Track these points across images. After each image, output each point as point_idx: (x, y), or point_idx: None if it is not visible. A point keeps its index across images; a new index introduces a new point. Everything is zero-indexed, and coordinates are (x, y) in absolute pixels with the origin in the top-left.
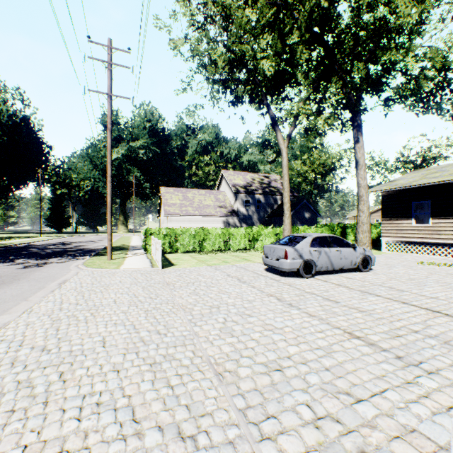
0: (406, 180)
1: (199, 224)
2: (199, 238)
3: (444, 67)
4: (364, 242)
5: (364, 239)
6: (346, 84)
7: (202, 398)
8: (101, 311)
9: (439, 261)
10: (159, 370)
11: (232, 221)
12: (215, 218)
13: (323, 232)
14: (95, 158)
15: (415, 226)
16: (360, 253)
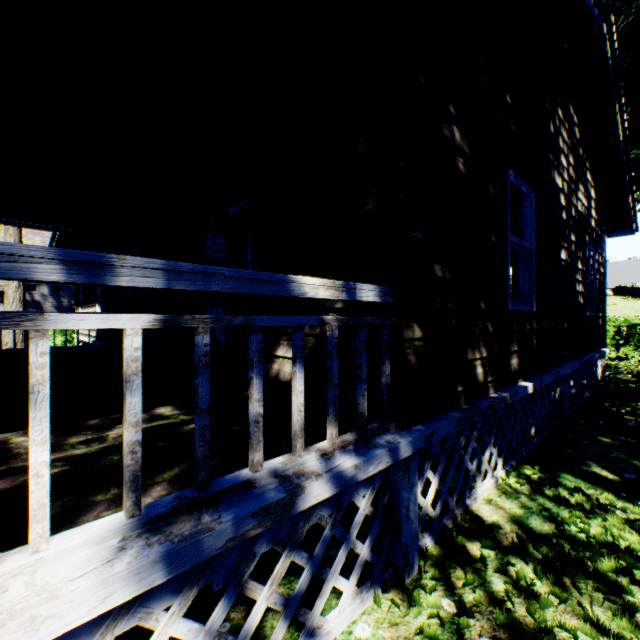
0: None
1: None
2: None
3: None
4: (7, 341)
5: (6, 337)
6: None
7: None
8: None
9: None
10: None
11: None
12: None
13: None
14: None
15: None
16: None
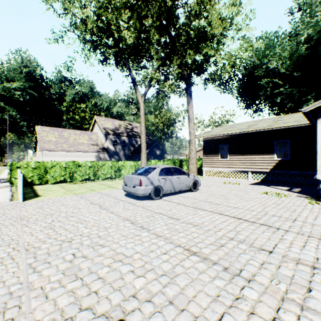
0: (216, 131)
1: (74, 158)
2: (70, 170)
3: (234, 65)
4: (193, 170)
5: (193, 169)
6: (183, 63)
7: None
8: None
9: (233, 181)
10: None
11: (103, 156)
12: (89, 153)
13: (168, 164)
14: None
15: (221, 160)
16: (192, 179)
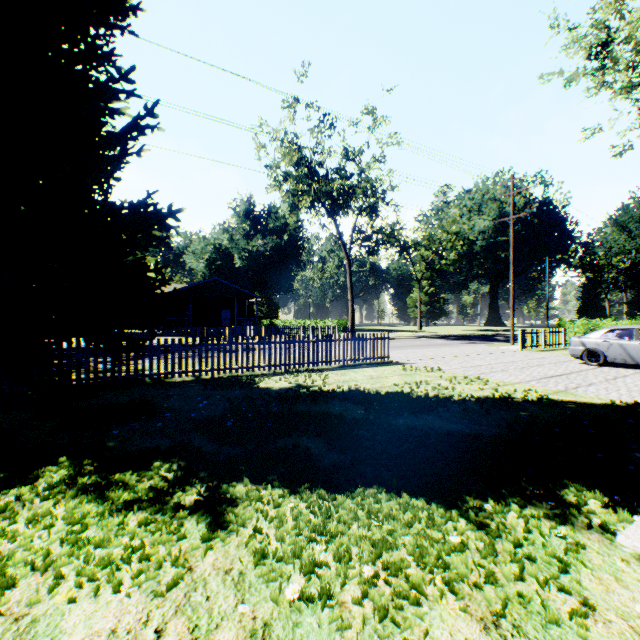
0: None
1: None
2: None
3: None
4: None
5: None
6: None
7: (417, 358)
8: (439, 351)
9: None
10: (420, 356)
11: None
12: None
13: None
14: (624, 224)
15: None
16: None
